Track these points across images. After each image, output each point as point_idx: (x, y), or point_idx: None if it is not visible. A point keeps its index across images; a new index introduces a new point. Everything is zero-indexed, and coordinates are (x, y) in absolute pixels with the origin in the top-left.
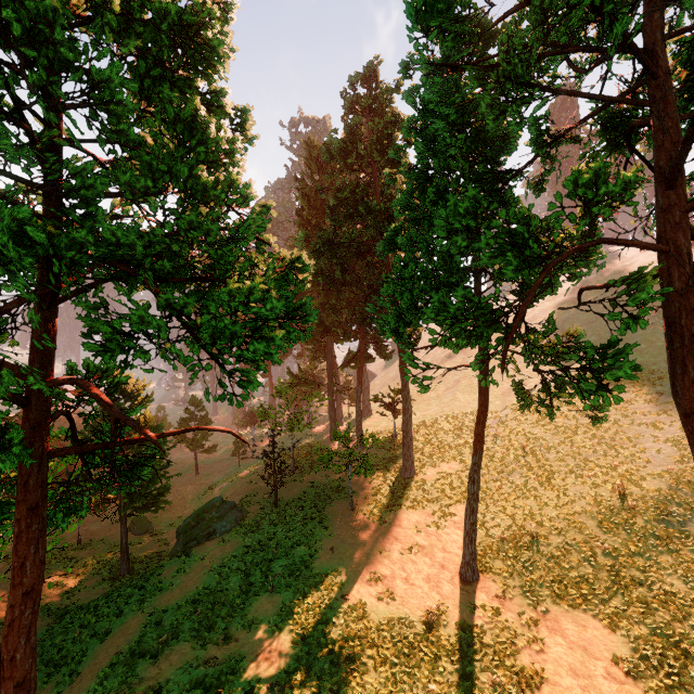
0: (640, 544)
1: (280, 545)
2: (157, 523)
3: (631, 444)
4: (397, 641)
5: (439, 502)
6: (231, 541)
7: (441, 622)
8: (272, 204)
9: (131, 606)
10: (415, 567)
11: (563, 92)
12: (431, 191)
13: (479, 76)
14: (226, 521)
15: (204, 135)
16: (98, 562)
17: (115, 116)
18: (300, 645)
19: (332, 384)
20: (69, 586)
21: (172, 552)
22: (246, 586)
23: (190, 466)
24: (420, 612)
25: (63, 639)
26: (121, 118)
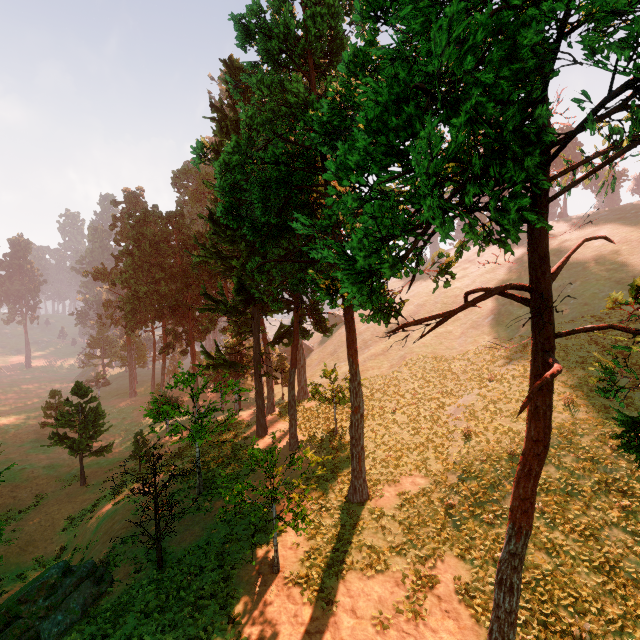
0: None
1: None
2: None
3: None
4: None
5: (409, 552)
6: None
7: None
8: None
9: None
10: None
11: None
12: None
13: None
14: (64, 610)
15: None
16: None
17: None
18: None
19: (259, 365)
20: None
21: None
22: None
23: (78, 471)
24: None
25: None
26: None
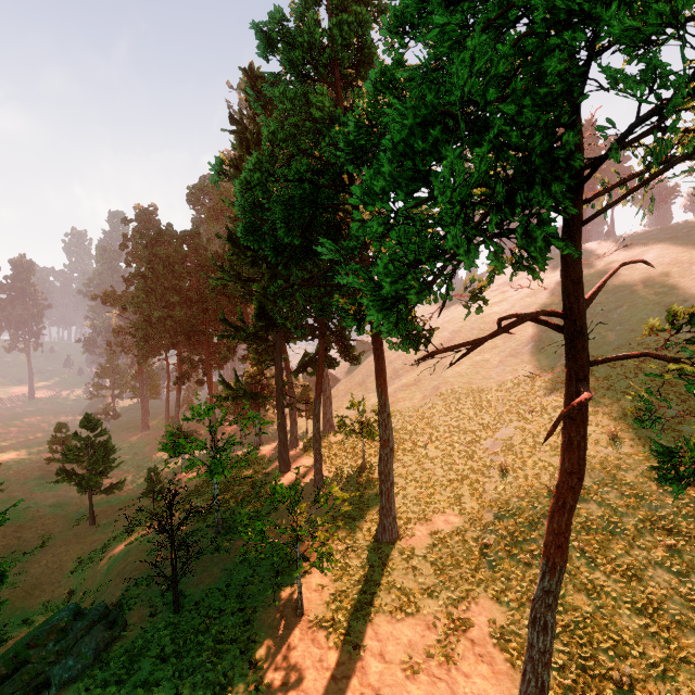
0: None
1: None
2: (2, 620)
3: None
4: None
5: (441, 594)
6: None
7: None
8: None
9: None
10: None
11: None
12: None
13: None
14: (75, 655)
15: None
16: None
17: None
18: None
19: (282, 396)
20: None
21: None
22: None
23: (87, 510)
24: None
25: None
26: None
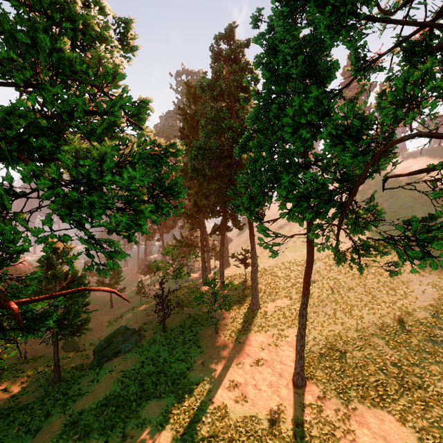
0: (416, 358)
1: (166, 361)
2: (82, 342)
3: (404, 286)
4: (249, 435)
5: (277, 327)
6: (131, 358)
7: (281, 419)
8: (150, 100)
9: (57, 409)
10: (261, 376)
11: (382, 20)
12: (274, 107)
13: (318, 3)
14: (128, 343)
15: (72, 12)
16: (38, 372)
17: None
18: (179, 441)
19: (203, 246)
20: (15, 391)
21: (90, 365)
22: (141, 392)
23: (107, 302)
24: (265, 411)
25: (6, 434)
26: None
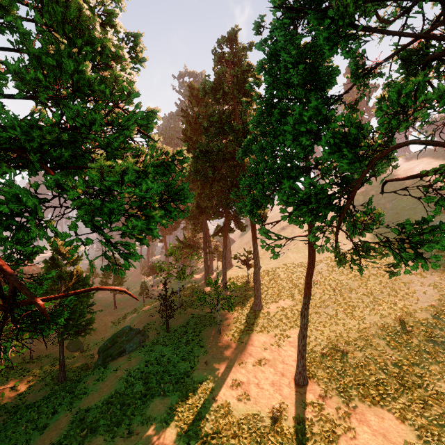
0: (416, 357)
1: (170, 360)
2: (87, 342)
3: (406, 287)
4: (252, 432)
5: (279, 328)
6: (136, 357)
7: (283, 417)
8: (158, 110)
9: (63, 406)
10: (264, 375)
11: (379, 31)
12: (276, 112)
13: (318, 16)
14: (132, 342)
15: (91, 36)
16: (43, 371)
17: (2, 9)
18: (183, 437)
19: (206, 247)
20: (22, 390)
21: (95, 365)
22: (145, 391)
23: (110, 303)
24: (268, 409)
25: (14, 431)
26: (9, 12)
